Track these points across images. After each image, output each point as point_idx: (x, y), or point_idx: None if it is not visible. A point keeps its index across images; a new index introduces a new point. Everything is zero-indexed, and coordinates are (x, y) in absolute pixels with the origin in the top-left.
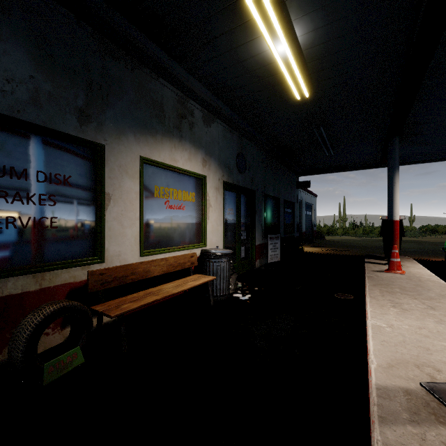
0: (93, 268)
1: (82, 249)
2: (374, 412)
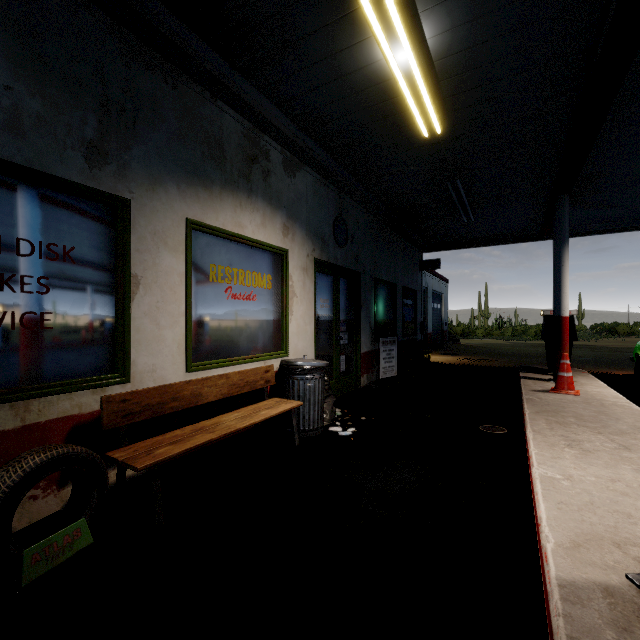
0: (111, 392)
1: (93, 362)
2: (560, 628)
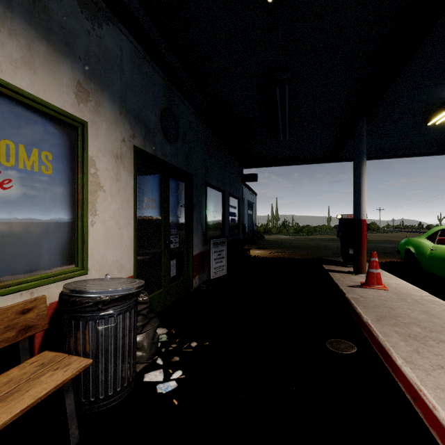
0: None
1: None
2: None
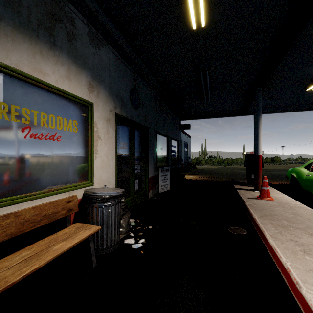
0: None
1: None
2: None
